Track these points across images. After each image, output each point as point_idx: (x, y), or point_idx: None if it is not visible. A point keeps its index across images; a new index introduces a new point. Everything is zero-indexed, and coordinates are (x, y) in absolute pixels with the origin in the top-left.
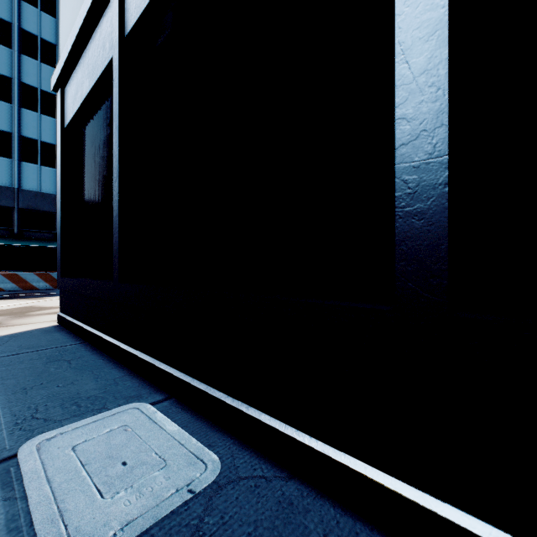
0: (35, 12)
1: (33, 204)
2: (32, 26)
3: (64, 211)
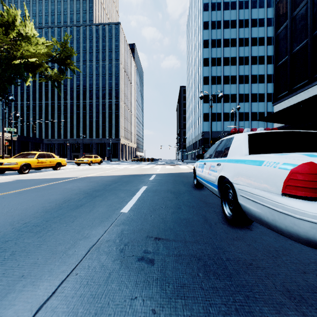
0: (215, 68)
1: (214, 135)
2: (214, 73)
3: None
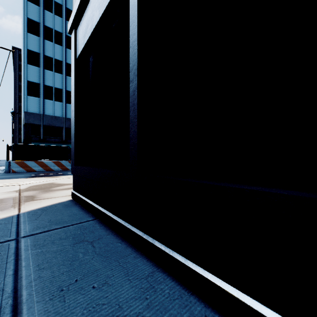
0: (51, 15)
1: (50, 122)
2: (50, 23)
3: (76, 118)
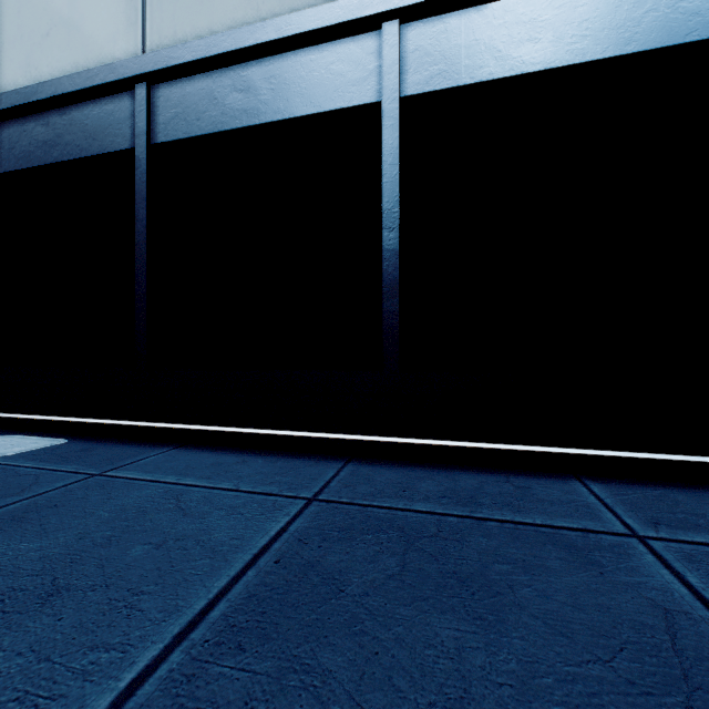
0: None
1: None
2: None
3: None
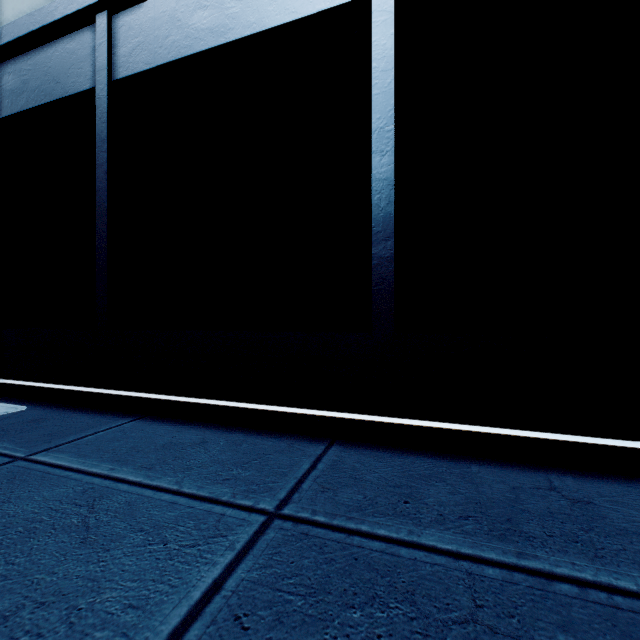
0: None
1: None
2: None
3: None
